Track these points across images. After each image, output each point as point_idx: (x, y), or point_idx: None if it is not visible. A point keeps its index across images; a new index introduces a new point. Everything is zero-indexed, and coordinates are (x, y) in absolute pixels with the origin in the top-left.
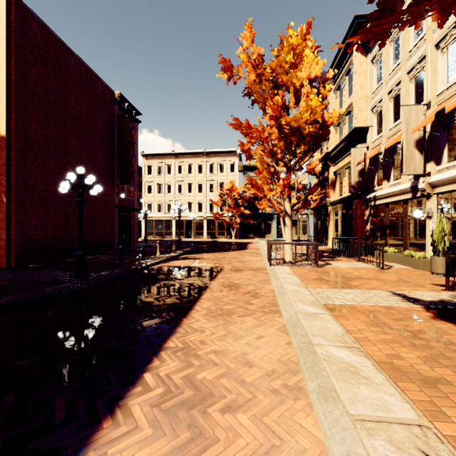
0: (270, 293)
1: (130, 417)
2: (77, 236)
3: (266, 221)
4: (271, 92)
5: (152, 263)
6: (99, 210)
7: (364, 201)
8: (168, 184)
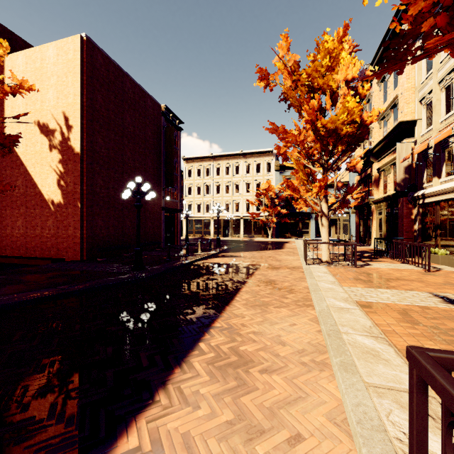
0: (304, 289)
1: (193, 369)
2: (131, 234)
3: (304, 220)
4: (307, 96)
5: (195, 259)
6: (148, 212)
7: (411, 200)
8: (207, 185)
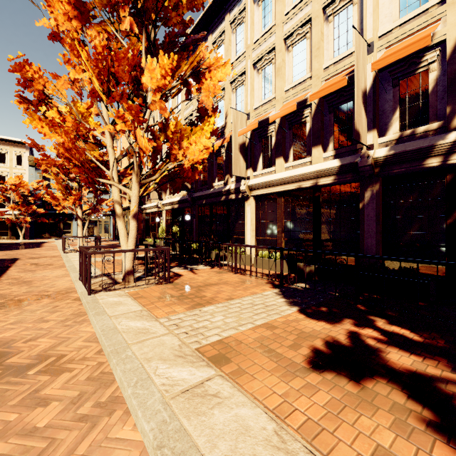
0: (61, 263)
1: None
2: None
3: (66, 220)
4: None
5: None
6: None
7: (140, 210)
8: None
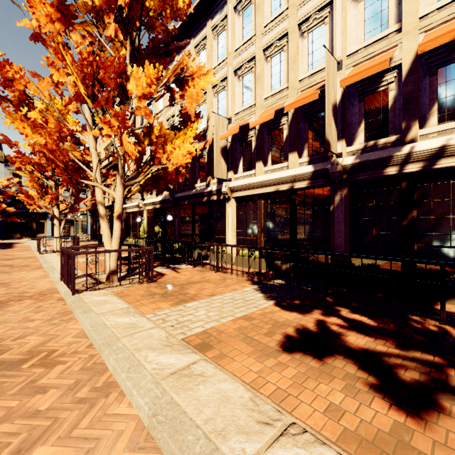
0: (38, 264)
1: None
2: None
3: (39, 220)
4: None
5: None
6: None
7: None
8: None
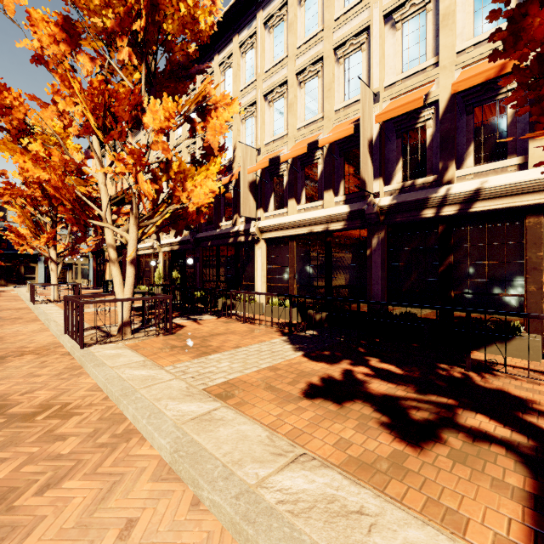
0: (33, 316)
1: None
2: None
3: (29, 263)
4: None
5: None
6: None
7: None
8: None
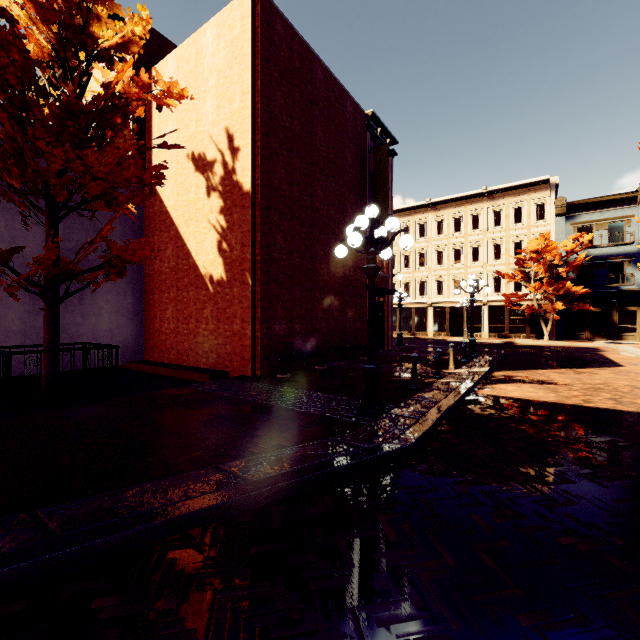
0: None
1: None
2: (324, 332)
3: (624, 306)
4: None
5: (467, 388)
6: (348, 293)
7: None
8: (420, 252)
